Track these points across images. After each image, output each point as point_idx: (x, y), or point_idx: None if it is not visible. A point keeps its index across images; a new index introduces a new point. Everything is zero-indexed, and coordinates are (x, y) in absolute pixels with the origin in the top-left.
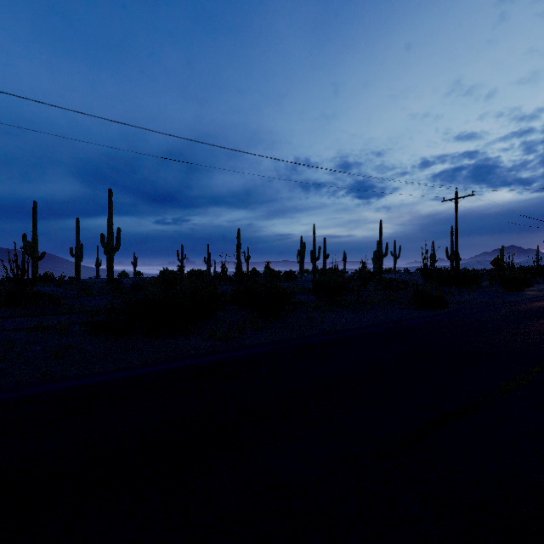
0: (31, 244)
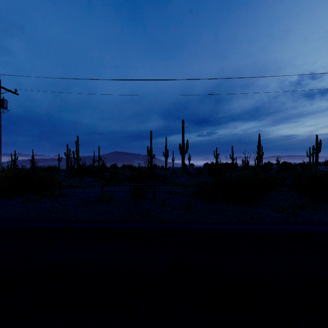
0: (150, 151)
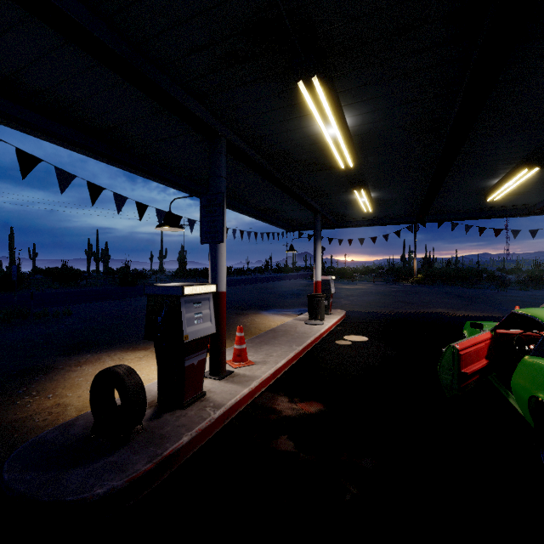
0: None
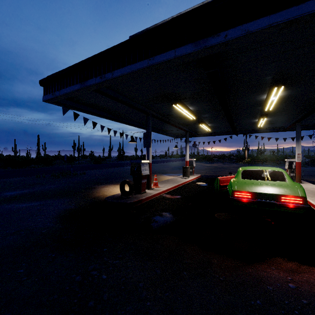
0: None
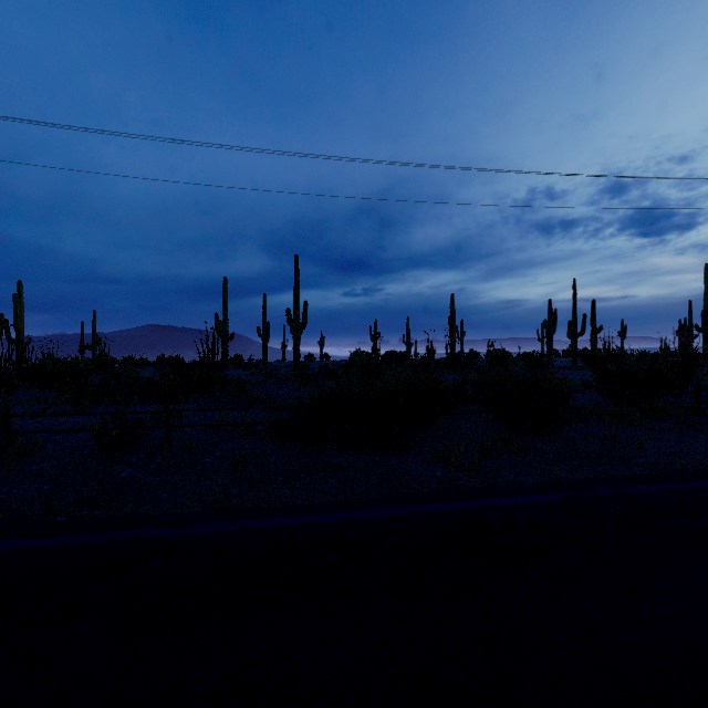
0: (222, 324)
